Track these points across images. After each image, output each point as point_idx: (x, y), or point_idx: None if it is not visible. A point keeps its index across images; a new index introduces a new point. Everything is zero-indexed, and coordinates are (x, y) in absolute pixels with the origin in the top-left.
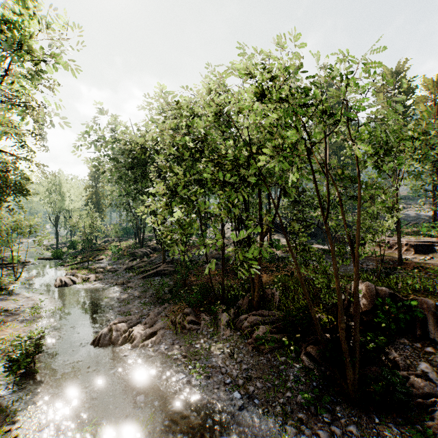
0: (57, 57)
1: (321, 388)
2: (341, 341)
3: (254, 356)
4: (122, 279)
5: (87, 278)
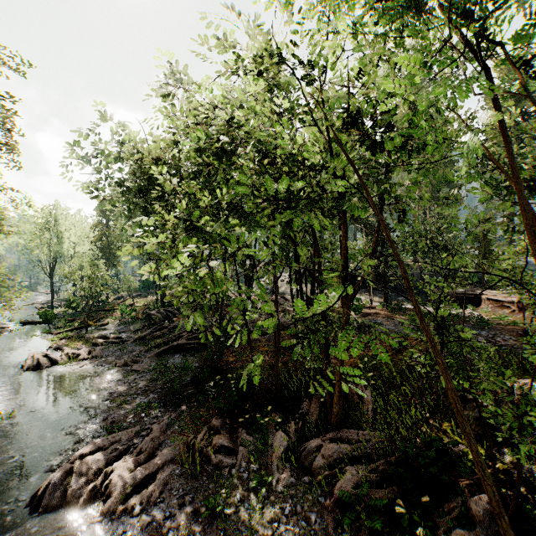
0: None
1: None
2: None
3: None
4: (127, 356)
5: (75, 355)
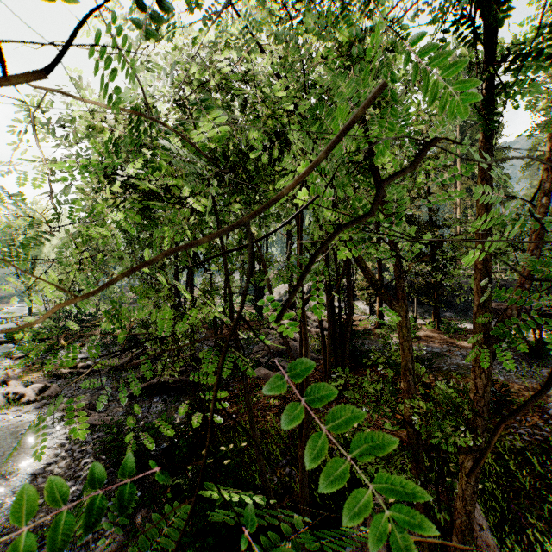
0: None
1: None
2: None
3: None
4: (90, 397)
5: (18, 395)
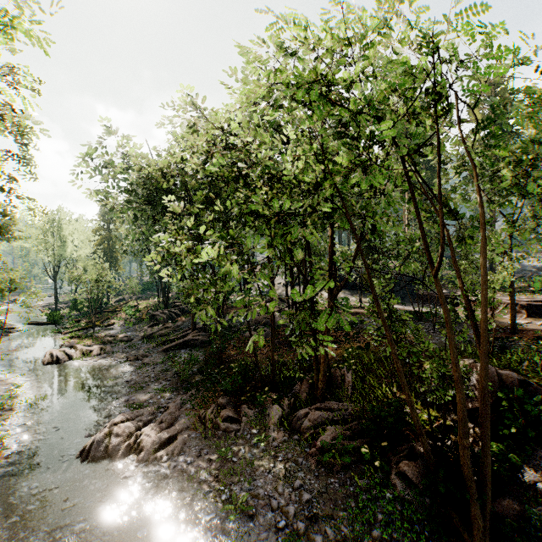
0: (15, 19)
1: (428, 536)
2: (463, 467)
3: (320, 477)
4: (136, 352)
5: (88, 351)
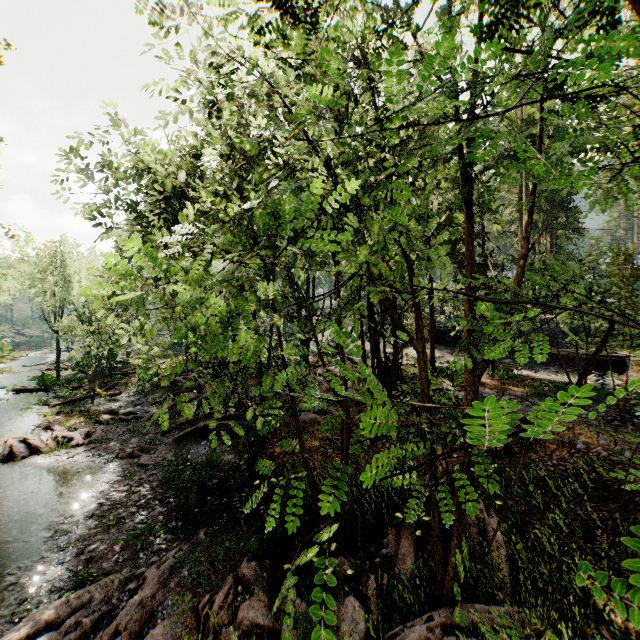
0: None
1: None
2: None
3: None
4: (136, 442)
5: (66, 439)
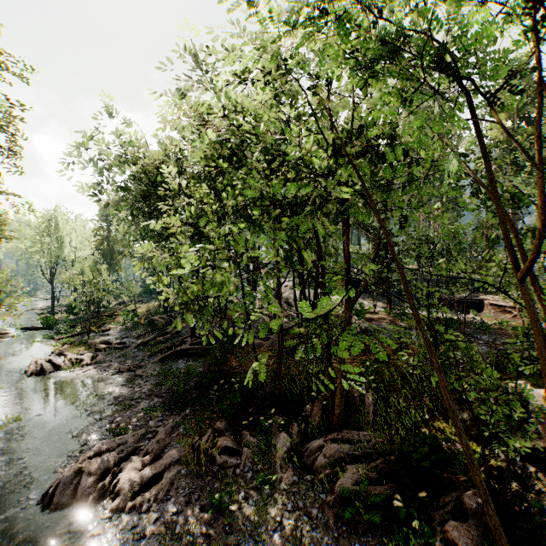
0: None
1: None
2: None
3: (340, 539)
4: (130, 362)
5: (78, 360)
